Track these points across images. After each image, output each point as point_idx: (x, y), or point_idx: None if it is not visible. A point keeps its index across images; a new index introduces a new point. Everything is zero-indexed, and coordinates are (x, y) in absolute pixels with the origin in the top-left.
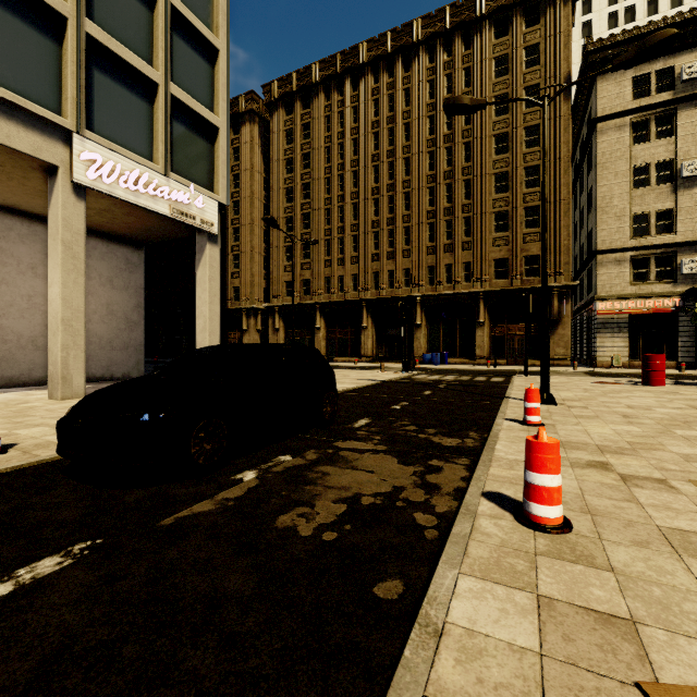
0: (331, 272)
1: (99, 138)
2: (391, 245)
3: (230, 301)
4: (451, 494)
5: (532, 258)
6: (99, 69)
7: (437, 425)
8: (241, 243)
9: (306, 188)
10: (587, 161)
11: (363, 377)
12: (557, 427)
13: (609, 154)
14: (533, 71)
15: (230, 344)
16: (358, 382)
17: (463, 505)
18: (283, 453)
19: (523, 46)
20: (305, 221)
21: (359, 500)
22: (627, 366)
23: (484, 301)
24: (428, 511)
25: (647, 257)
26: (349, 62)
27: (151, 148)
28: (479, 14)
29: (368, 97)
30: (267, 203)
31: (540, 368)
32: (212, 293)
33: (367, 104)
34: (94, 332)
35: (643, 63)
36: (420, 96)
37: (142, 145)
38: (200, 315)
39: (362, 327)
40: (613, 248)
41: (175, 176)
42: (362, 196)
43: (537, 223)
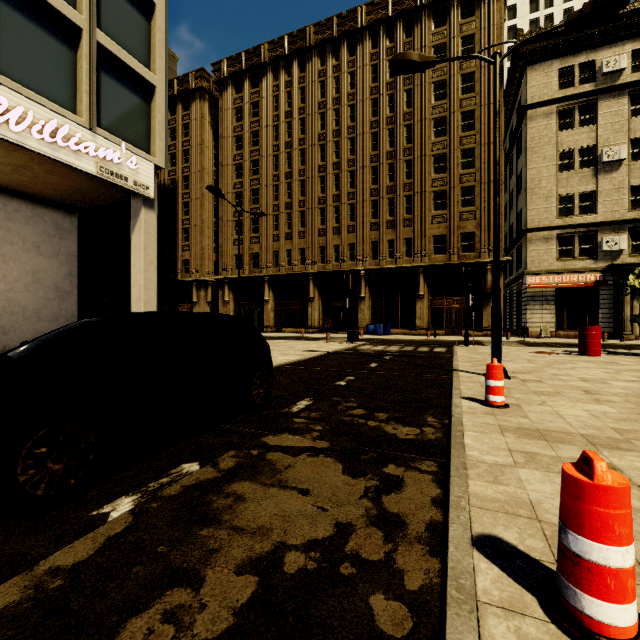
0: (279, 246)
1: (5, 79)
2: (337, 221)
3: (180, 273)
4: (424, 540)
5: (467, 235)
6: (6, 1)
7: (388, 407)
8: (191, 217)
9: (255, 165)
10: (517, 147)
11: (308, 348)
12: (523, 408)
13: (538, 139)
14: (468, 60)
15: (128, 313)
16: (303, 354)
17: (450, 576)
18: (190, 458)
19: (460, 36)
20: (254, 197)
21: (281, 562)
22: (554, 336)
23: (423, 275)
24: (393, 588)
25: (571, 235)
26: (296, 44)
27: (74, 99)
28: (419, 4)
29: (315, 79)
30: (217, 178)
31: (492, 340)
32: (148, 261)
33: (314, 85)
34: (16, 302)
35: (568, 56)
36: (364, 79)
37: (62, 94)
38: (135, 284)
39: (309, 299)
40: (542, 227)
41: (103, 132)
42: (309, 173)
43: (472, 202)
